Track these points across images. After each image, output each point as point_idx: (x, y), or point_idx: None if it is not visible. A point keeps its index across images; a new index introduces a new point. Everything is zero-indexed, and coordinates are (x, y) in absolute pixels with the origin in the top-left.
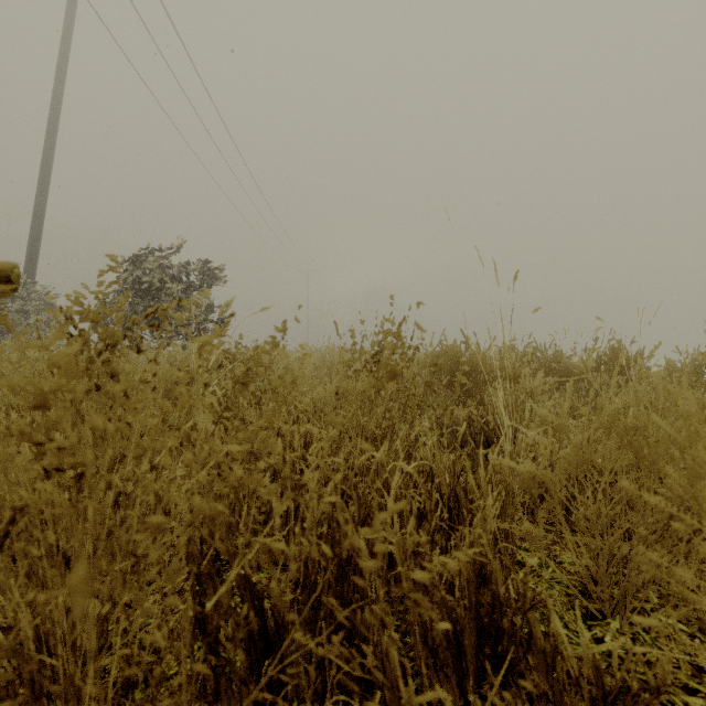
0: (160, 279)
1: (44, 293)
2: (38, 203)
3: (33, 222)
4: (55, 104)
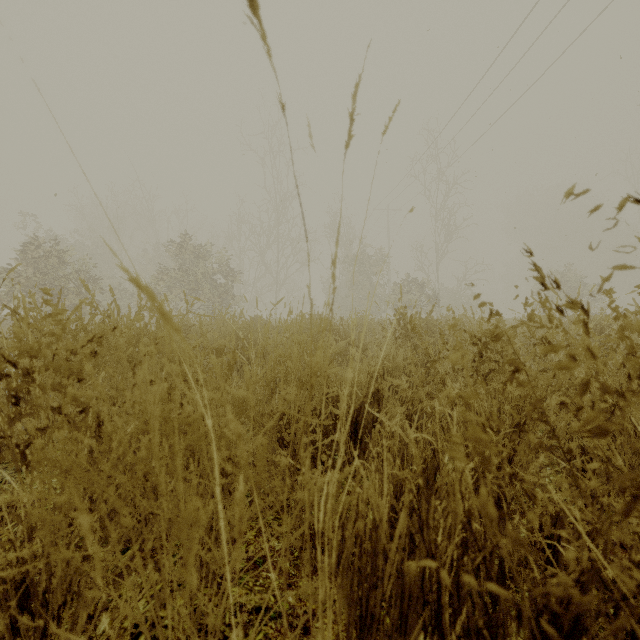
0: None
1: None
2: None
3: None
4: None
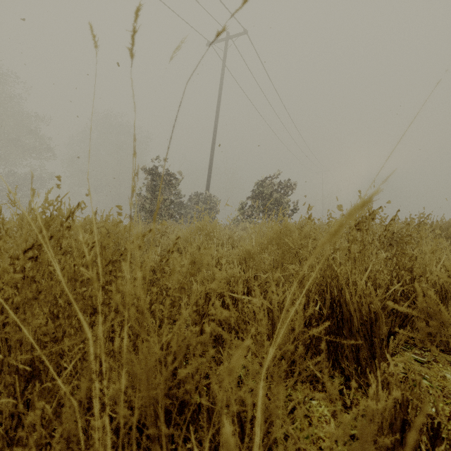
0: (268, 191)
1: (214, 200)
2: (210, 161)
3: (209, 169)
4: (217, 117)
